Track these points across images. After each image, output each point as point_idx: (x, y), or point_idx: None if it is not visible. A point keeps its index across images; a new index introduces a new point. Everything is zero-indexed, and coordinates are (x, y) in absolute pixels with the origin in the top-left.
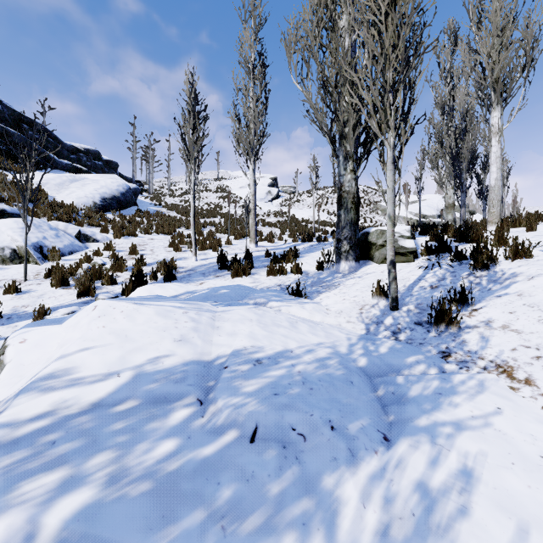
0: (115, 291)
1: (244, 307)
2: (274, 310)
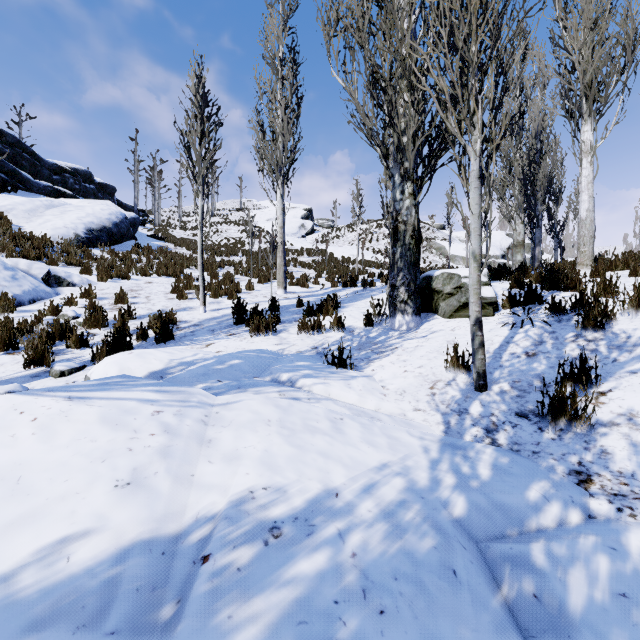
0: (84, 357)
1: (262, 390)
2: (307, 393)
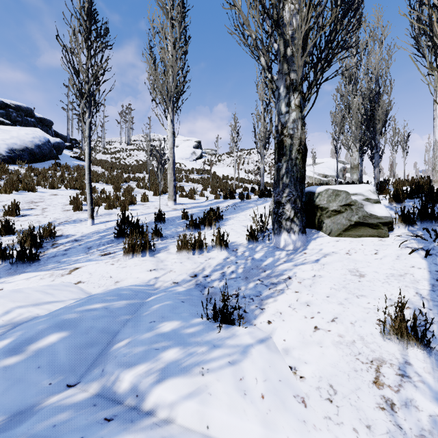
0: None
1: None
2: None
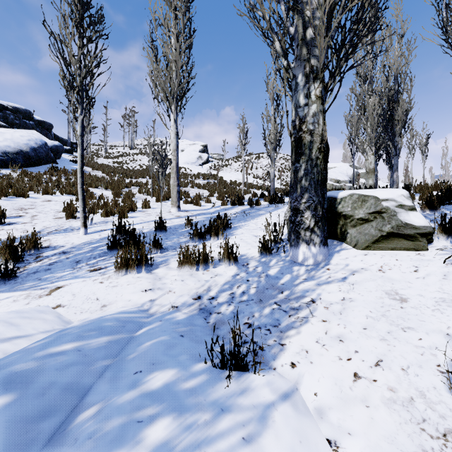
0: None
1: None
2: None
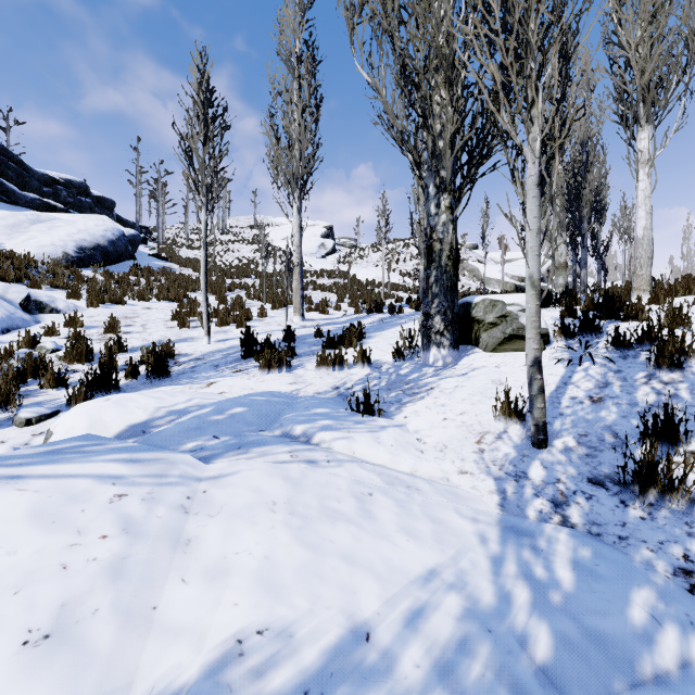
0: (59, 400)
1: (269, 450)
2: (326, 453)
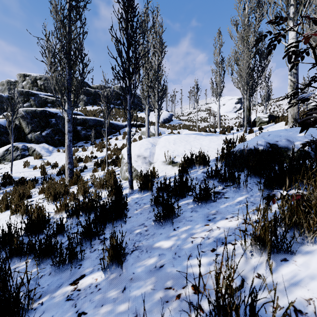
0: None
1: None
2: None
